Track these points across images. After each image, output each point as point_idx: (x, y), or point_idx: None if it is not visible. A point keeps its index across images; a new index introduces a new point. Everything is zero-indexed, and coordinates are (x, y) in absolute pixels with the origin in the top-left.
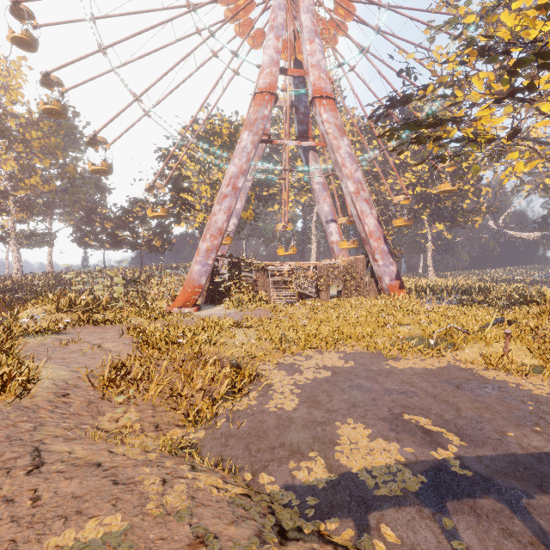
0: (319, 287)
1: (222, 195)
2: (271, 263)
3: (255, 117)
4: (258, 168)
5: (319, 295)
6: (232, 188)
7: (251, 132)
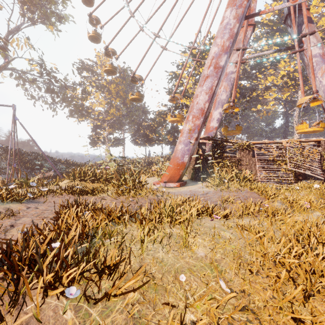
0: (323, 167)
1: (203, 77)
2: (257, 141)
3: None
4: (242, 58)
5: (323, 176)
6: (213, 68)
7: (234, 7)
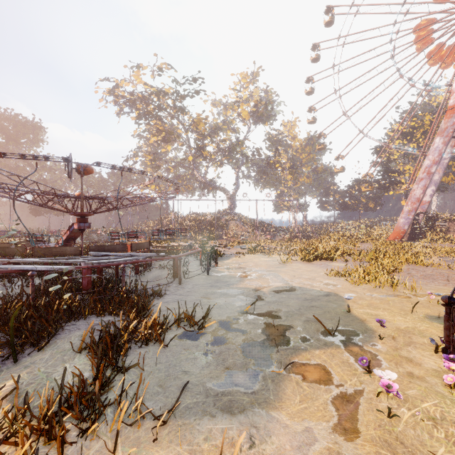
0: None
1: (419, 179)
2: None
3: (445, 126)
4: (454, 148)
5: None
6: (426, 174)
7: (442, 137)
